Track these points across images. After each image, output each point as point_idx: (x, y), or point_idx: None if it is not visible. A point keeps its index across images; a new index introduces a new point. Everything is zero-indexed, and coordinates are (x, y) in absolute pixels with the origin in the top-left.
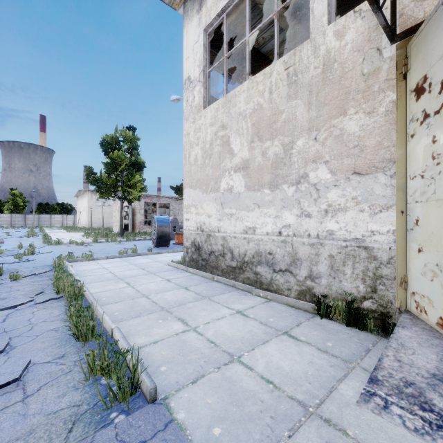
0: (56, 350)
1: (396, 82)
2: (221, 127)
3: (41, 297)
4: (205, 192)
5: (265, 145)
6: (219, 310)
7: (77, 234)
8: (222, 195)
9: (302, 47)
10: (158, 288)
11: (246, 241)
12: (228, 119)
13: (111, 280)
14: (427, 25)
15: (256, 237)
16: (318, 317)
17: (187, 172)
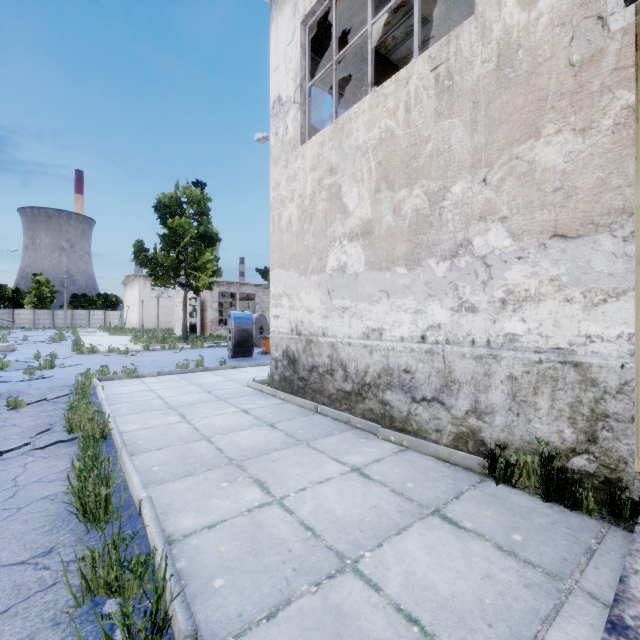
0: (42, 538)
1: (636, 70)
2: (327, 171)
3: (46, 437)
4: (303, 273)
5: (398, 195)
6: (323, 465)
7: (122, 339)
8: (330, 278)
9: (460, 30)
10: (229, 425)
11: (368, 350)
12: (338, 158)
13: (158, 410)
14: None
15: (384, 345)
16: (490, 481)
17: (276, 244)
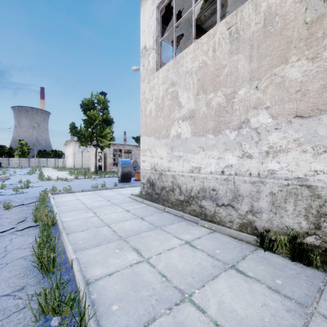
0: (18, 281)
1: None
2: (171, 85)
3: (23, 224)
4: (157, 138)
5: (209, 96)
6: (170, 240)
7: (64, 173)
8: (172, 141)
9: (243, 7)
10: (119, 218)
11: (192, 179)
12: (176, 77)
13: (82, 210)
14: None
15: (201, 176)
16: (260, 249)
17: (143, 123)
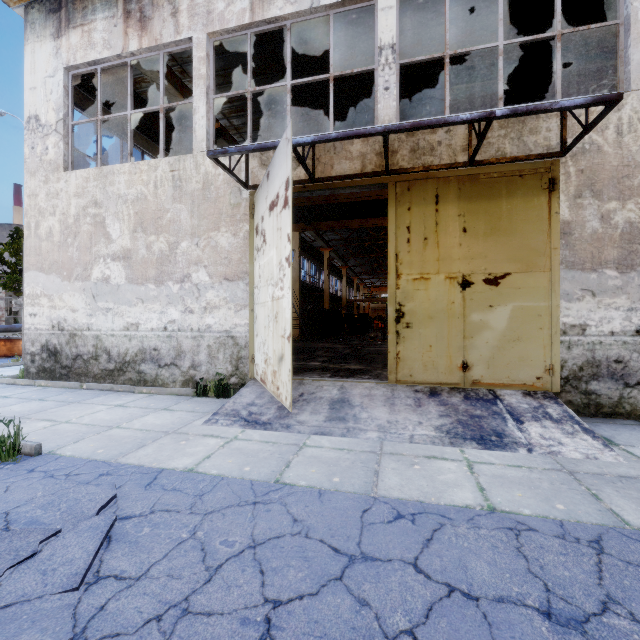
0: None
1: (249, 218)
2: (93, 203)
3: None
4: (67, 279)
5: (150, 238)
6: (94, 408)
7: None
8: (95, 286)
9: (186, 158)
10: None
11: (128, 338)
12: (103, 196)
13: None
14: (258, 192)
15: (140, 334)
16: (196, 397)
17: (32, 248)
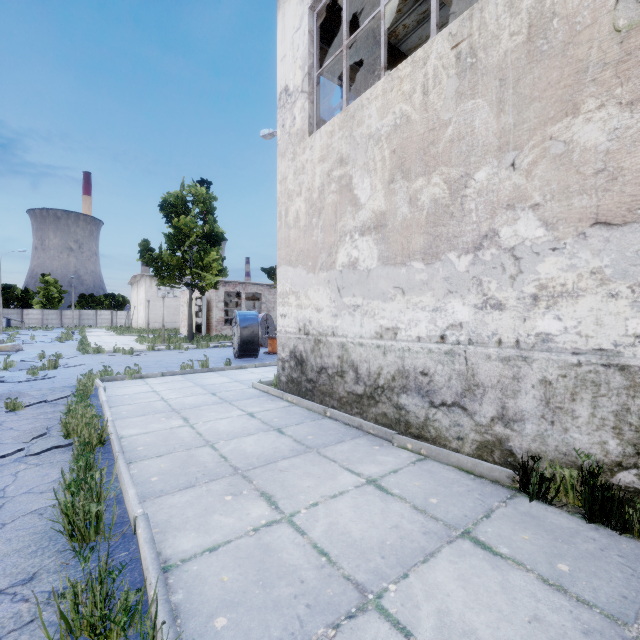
0: (24, 562)
1: None
2: (337, 162)
3: (41, 442)
4: (311, 270)
5: (415, 184)
6: (336, 476)
7: (128, 339)
8: (340, 275)
9: (485, 2)
10: (233, 430)
11: (381, 351)
12: (349, 147)
13: (160, 413)
14: None
15: (398, 345)
16: (522, 497)
17: (283, 240)
